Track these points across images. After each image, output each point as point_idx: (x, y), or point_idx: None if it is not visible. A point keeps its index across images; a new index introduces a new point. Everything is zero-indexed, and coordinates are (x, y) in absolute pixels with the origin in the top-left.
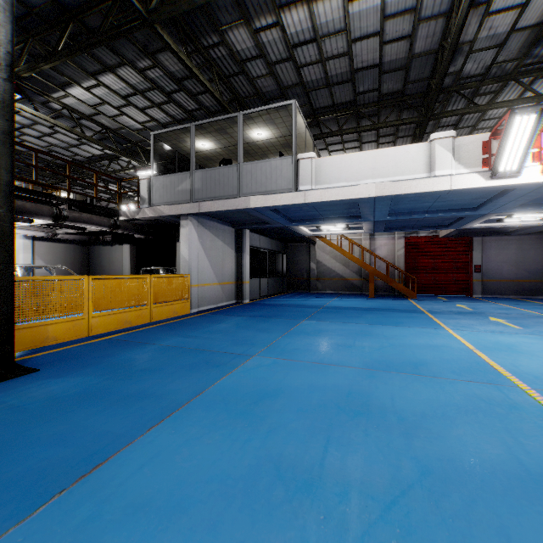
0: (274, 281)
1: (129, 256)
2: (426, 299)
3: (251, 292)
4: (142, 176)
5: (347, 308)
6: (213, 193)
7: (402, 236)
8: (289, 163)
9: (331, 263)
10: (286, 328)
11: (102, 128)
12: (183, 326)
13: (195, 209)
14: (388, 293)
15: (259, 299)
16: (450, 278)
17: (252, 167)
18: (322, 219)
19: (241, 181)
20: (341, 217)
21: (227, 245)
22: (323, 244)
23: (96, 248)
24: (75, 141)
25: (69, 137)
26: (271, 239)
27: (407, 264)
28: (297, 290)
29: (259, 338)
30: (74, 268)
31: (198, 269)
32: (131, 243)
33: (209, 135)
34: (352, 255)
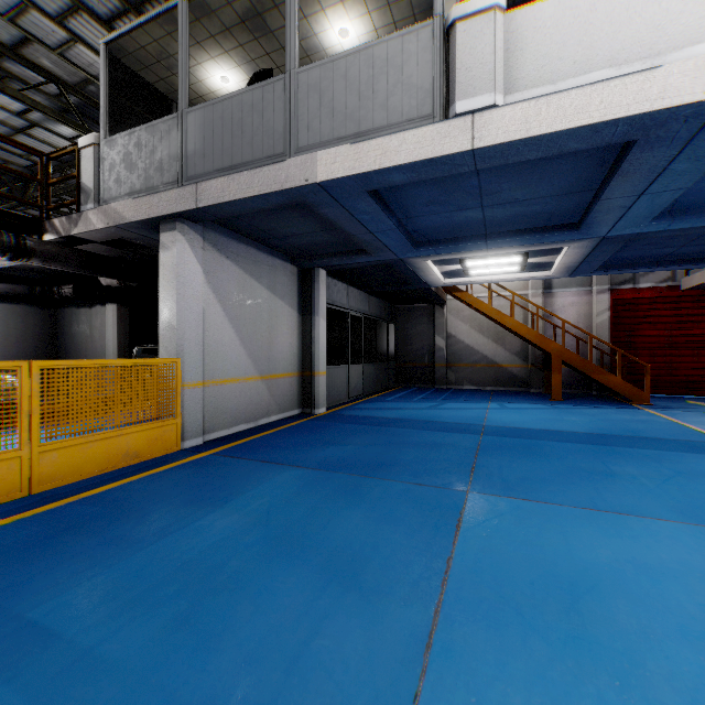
0: (374, 369)
1: (115, 325)
2: (670, 405)
3: (331, 391)
4: (84, 141)
5: (541, 434)
6: (227, 156)
7: (606, 288)
8: (424, 42)
9: (472, 338)
10: (428, 554)
11: (48, 80)
12: (94, 524)
13: (187, 200)
14: (577, 392)
15: (346, 405)
16: (702, 365)
17: (321, 74)
18: (484, 236)
19: (293, 115)
20: (528, 230)
21: (281, 299)
22: (458, 306)
23: (67, 311)
24: (19, 119)
25: (3, 107)
26: (370, 295)
27: (615, 338)
28: (412, 384)
29: (317, 691)
30: (25, 346)
31: (204, 346)
32: (116, 300)
33: (231, 42)
34: (518, 323)
